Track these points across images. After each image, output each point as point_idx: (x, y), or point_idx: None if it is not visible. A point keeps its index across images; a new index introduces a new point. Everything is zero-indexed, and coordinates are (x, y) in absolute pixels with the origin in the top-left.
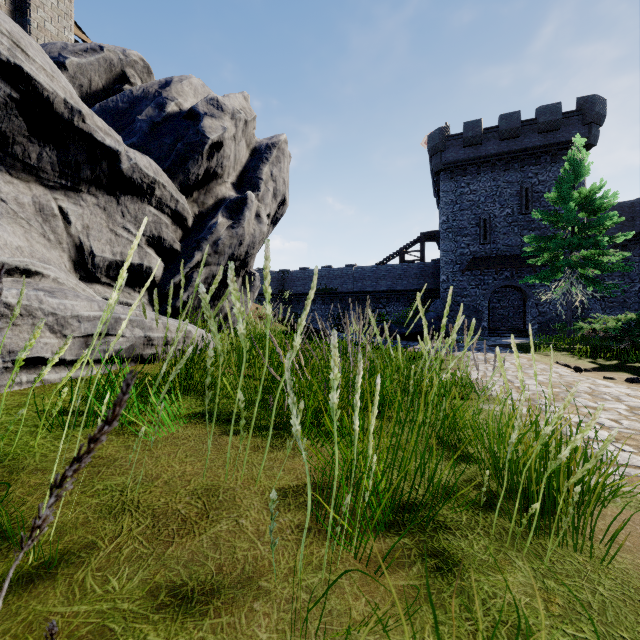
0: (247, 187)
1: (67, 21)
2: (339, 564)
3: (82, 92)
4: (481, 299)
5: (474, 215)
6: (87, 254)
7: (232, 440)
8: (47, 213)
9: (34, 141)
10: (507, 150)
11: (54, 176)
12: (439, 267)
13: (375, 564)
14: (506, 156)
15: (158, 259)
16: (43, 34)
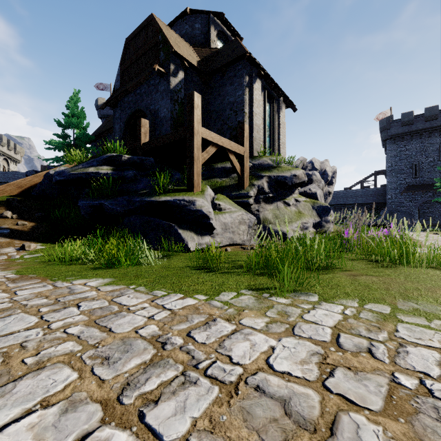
0: (330, 185)
1: None
2: None
3: None
4: (413, 208)
5: (408, 162)
6: None
7: None
8: None
9: None
10: (430, 126)
11: None
12: (386, 190)
13: None
14: (429, 130)
15: None
16: None
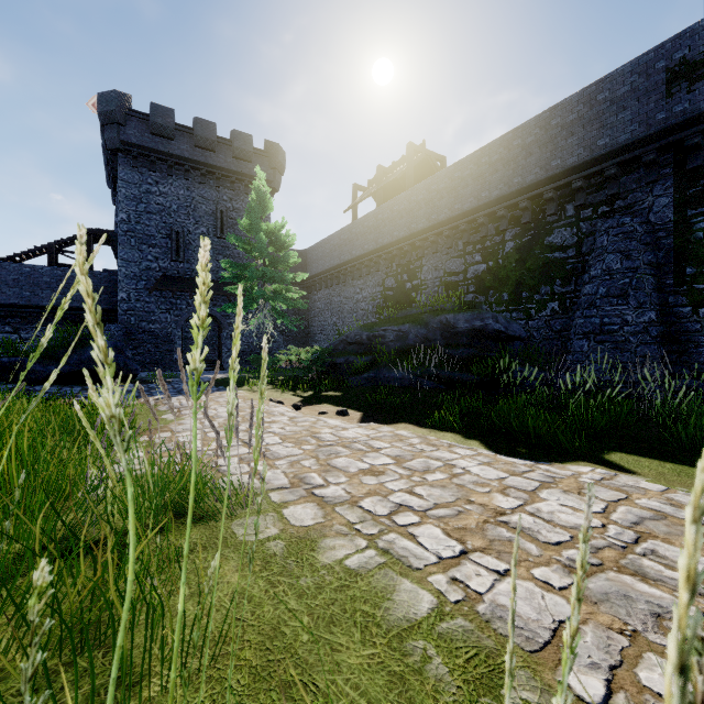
0: None
1: None
2: None
3: None
4: (173, 327)
5: (165, 223)
6: None
7: None
8: None
9: None
10: (203, 161)
11: None
12: (116, 281)
13: None
14: (202, 167)
15: None
16: None
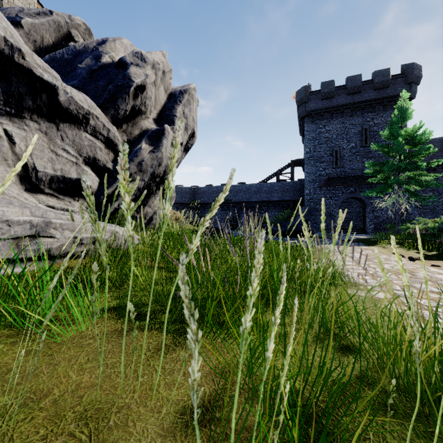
0: (165, 122)
1: None
2: None
3: (36, 46)
4: (333, 207)
5: (329, 148)
6: (31, 169)
7: (138, 337)
8: None
9: None
10: (352, 102)
11: None
12: (304, 184)
13: None
14: (351, 106)
15: (94, 175)
16: None
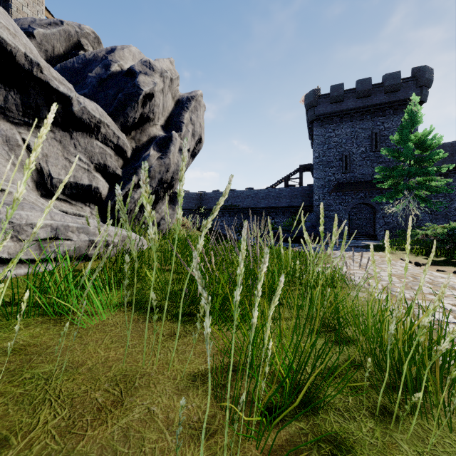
0: (172, 128)
1: (40, 6)
2: (241, 455)
3: (47, 55)
4: (343, 213)
5: (338, 152)
6: (46, 176)
7: (153, 326)
8: (12, 143)
9: (1, 86)
10: (362, 105)
11: (18, 115)
12: (313, 190)
13: (275, 453)
14: (361, 110)
15: (104, 181)
16: (21, 15)
